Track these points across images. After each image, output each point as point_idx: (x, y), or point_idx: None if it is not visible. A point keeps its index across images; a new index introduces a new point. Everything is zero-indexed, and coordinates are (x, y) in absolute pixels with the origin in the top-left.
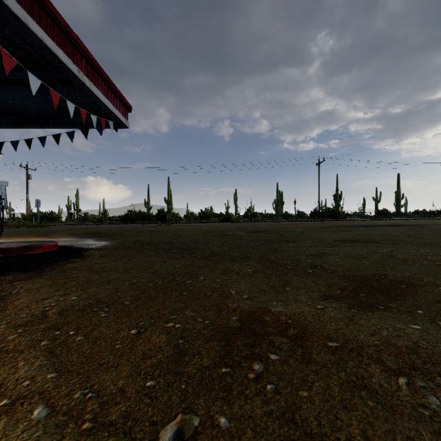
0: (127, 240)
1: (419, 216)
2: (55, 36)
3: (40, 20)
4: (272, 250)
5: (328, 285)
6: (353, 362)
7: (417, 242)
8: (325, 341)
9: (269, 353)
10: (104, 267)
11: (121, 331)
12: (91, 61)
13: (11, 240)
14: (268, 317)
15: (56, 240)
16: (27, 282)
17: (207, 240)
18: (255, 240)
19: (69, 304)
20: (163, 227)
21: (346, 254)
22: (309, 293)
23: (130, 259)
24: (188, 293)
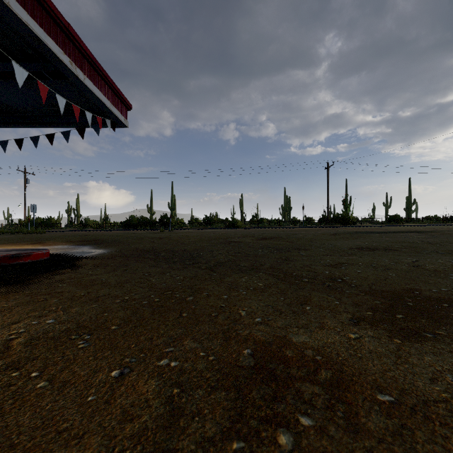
0: (126, 247)
1: (432, 221)
2: (43, 22)
3: (25, 2)
4: (283, 259)
5: (355, 304)
6: (422, 433)
7: (441, 250)
8: (373, 392)
9: (299, 414)
10: (95, 279)
11: (99, 372)
12: (86, 53)
13: (1, 247)
14: (289, 351)
15: (49, 248)
16: (1, 298)
17: (212, 247)
18: (264, 248)
19: (42, 330)
20: (166, 233)
21: (367, 264)
22: (334, 314)
23: (126, 270)
24: (189, 315)
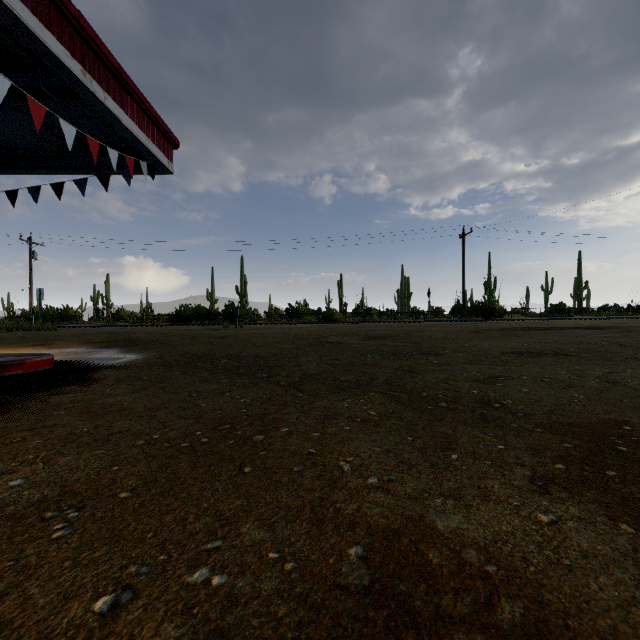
0: (171, 351)
1: (612, 313)
2: (38, 8)
3: None
4: (405, 370)
5: (531, 448)
6: None
7: None
8: None
9: None
10: (112, 403)
11: (73, 600)
12: (107, 59)
13: None
14: (434, 551)
15: (57, 352)
16: None
17: (298, 351)
18: (375, 352)
19: None
20: (231, 330)
21: (535, 379)
22: (501, 470)
23: (164, 387)
24: (254, 469)
